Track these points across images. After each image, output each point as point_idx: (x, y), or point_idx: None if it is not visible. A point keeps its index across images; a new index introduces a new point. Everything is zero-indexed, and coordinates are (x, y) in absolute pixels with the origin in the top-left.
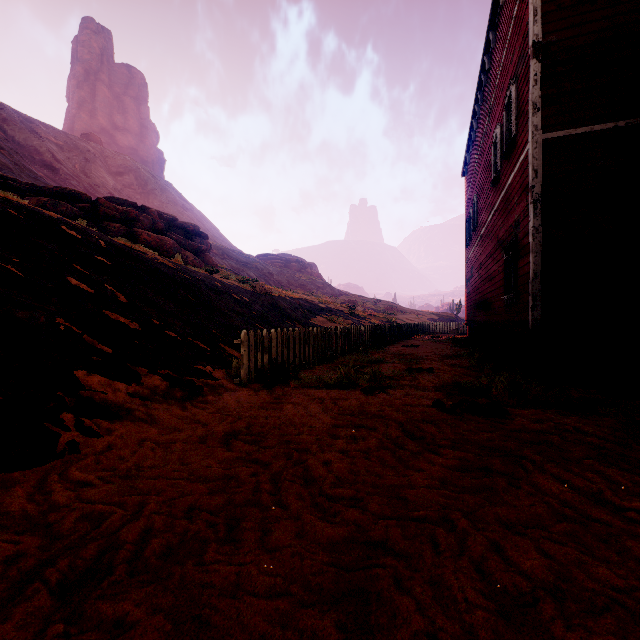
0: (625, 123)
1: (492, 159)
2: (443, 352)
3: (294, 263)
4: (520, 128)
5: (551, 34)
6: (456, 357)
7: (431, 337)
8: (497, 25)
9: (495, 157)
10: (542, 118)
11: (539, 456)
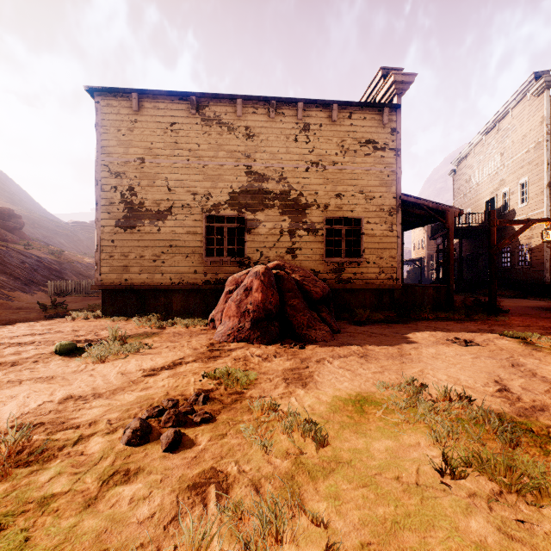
0: None
1: None
2: None
3: None
4: None
5: None
6: None
7: None
8: None
9: None
10: None
11: None
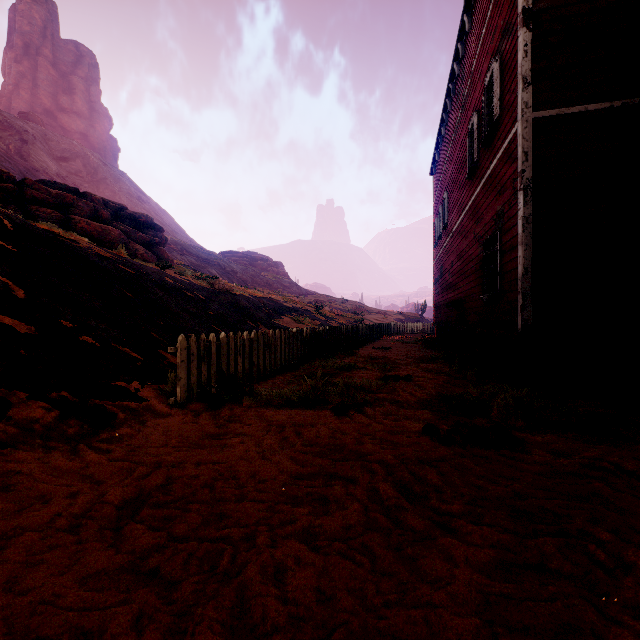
0: (621, 103)
1: (467, 150)
2: (416, 355)
3: (260, 261)
4: (504, 109)
5: (542, 0)
6: (431, 361)
7: (400, 338)
8: (473, 7)
9: (471, 148)
10: (533, 94)
11: (605, 530)
